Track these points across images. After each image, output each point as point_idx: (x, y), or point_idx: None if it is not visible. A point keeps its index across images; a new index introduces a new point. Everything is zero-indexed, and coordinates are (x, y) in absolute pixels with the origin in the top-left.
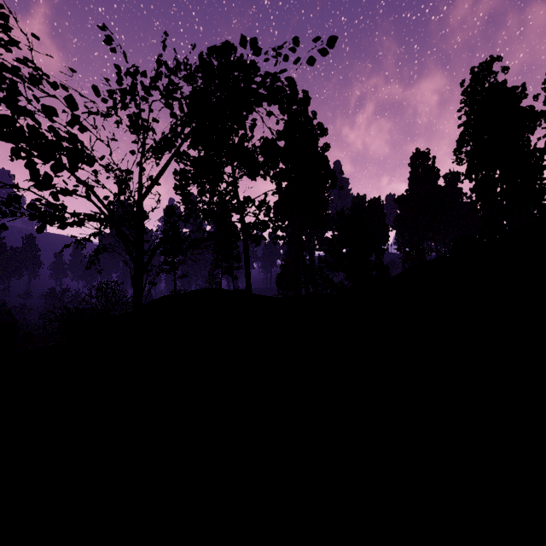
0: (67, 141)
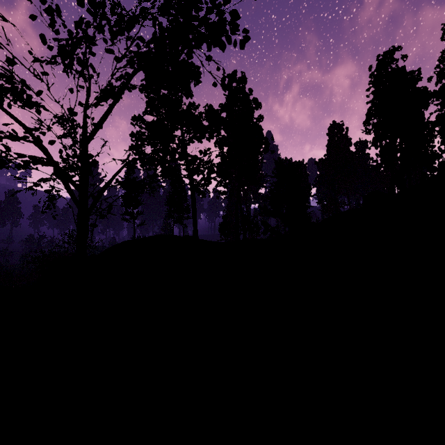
0: (5, 80)
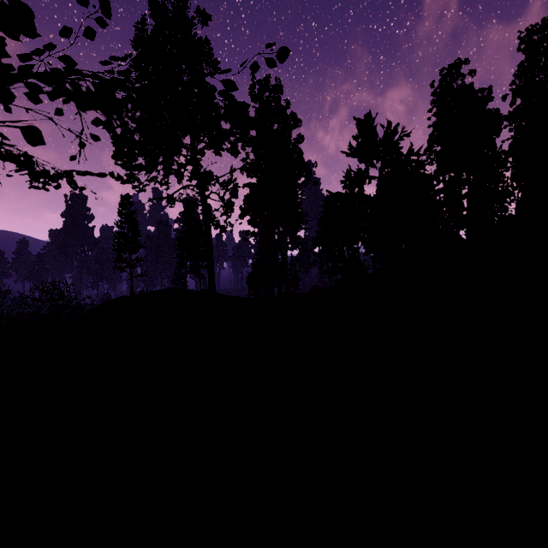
0: None
